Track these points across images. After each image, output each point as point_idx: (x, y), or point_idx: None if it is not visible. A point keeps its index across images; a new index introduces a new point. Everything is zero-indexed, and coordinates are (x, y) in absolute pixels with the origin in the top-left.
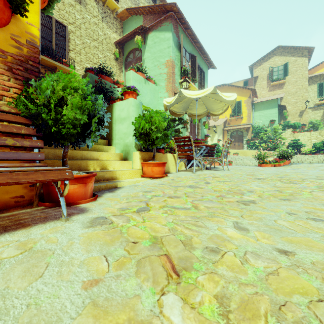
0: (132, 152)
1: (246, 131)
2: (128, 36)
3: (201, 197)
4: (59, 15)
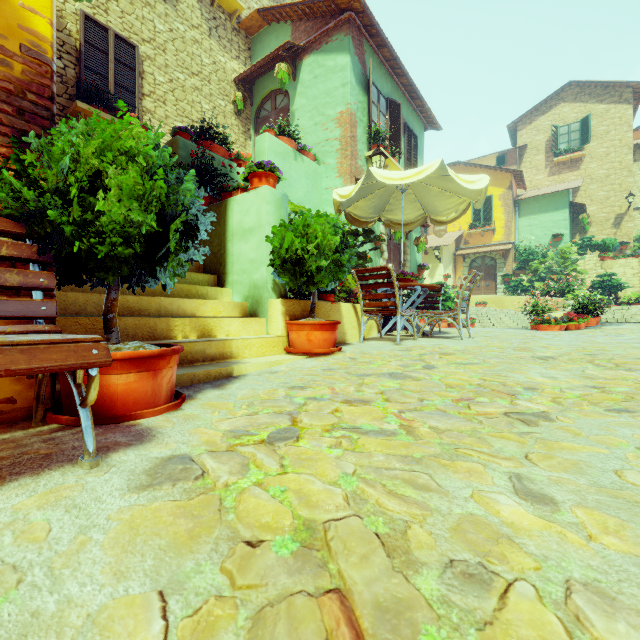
0: (268, 300)
1: (503, 257)
2: (262, 65)
3: (418, 403)
4: (123, 25)
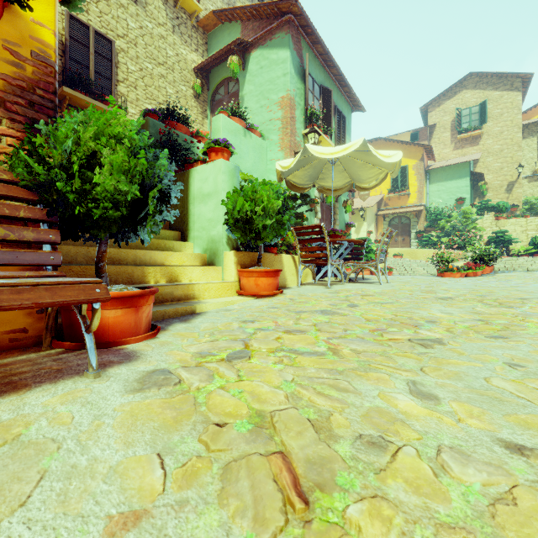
0: (223, 252)
1: (416, 217)
2: (217, 57)
3: (343, 332)
4: (101, 23)
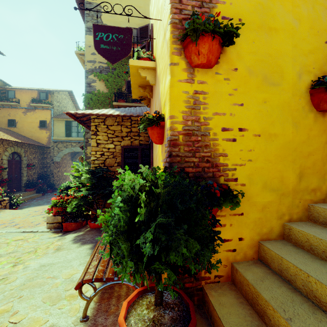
0: None
1: None
2: None
3: None
4: None
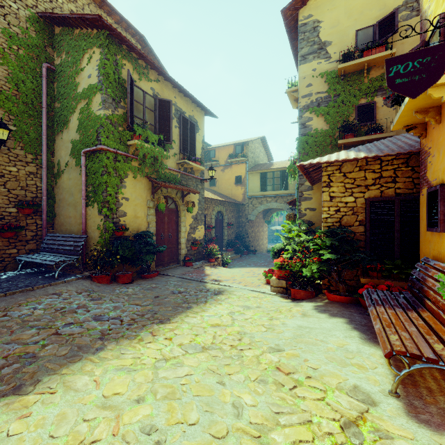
0: None
1: None
2: None
3: None
4: None
